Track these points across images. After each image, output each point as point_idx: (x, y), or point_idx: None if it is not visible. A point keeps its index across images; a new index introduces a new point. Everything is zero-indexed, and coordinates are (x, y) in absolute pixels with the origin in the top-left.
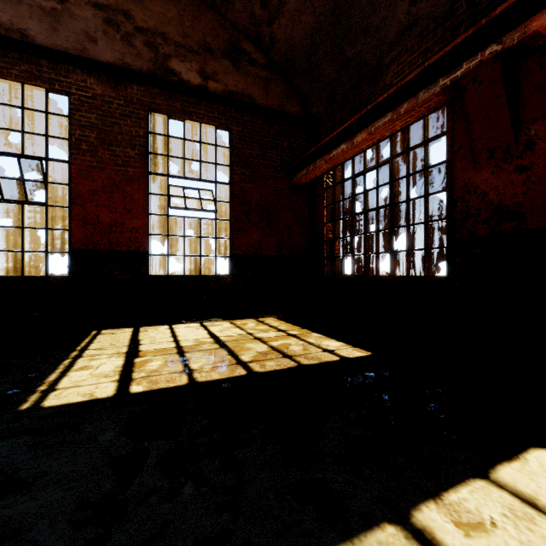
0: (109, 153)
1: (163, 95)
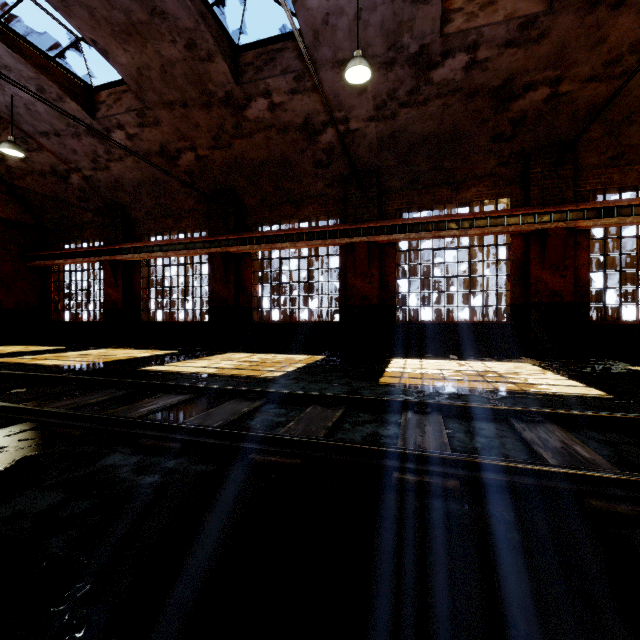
0: None
1: None
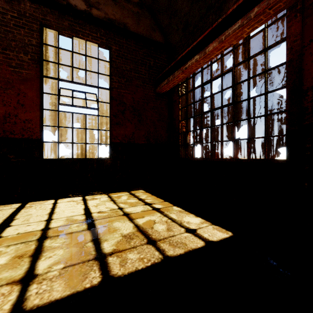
0: (3, 56)
1: (53, 14)
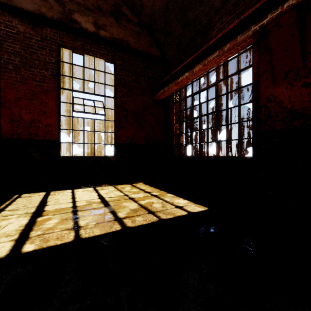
0: (29, 73)
1: (68, 36)
